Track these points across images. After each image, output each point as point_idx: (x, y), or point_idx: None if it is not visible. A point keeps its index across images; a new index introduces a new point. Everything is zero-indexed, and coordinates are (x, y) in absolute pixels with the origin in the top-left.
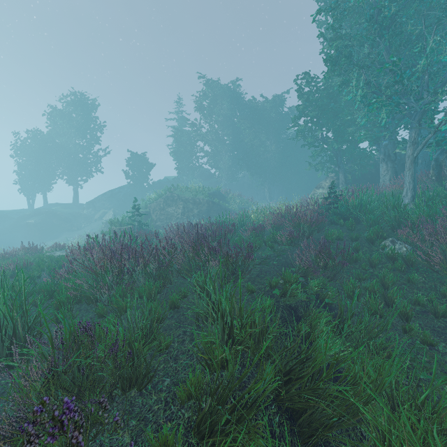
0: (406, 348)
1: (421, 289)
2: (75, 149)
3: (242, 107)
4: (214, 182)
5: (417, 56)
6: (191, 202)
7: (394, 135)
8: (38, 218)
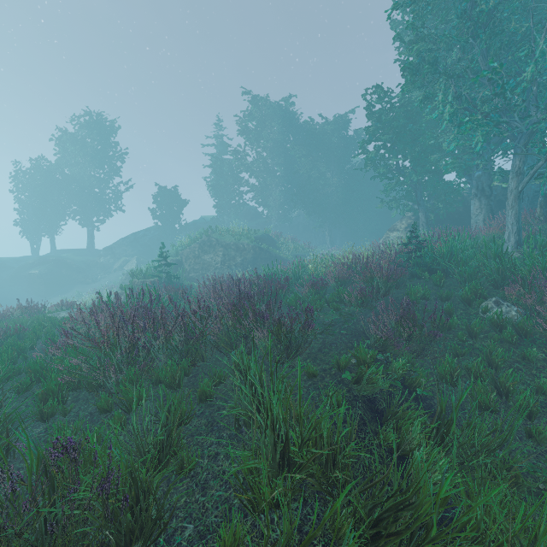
0: (534, 461)
1: (542, 370)
2: (90, 182)
3: (297, 130)
4: (261, 223)
5: (521, 62)
6: (232, 248)
7: (489, 164)
8: (44, 267)
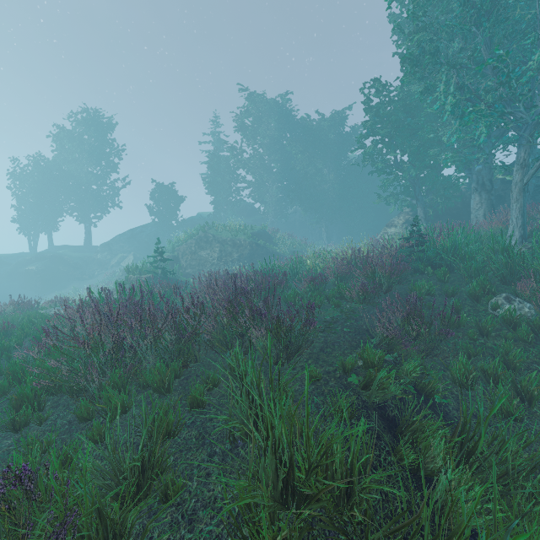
0: None
1: None
2: (87, 178)
3: (293, 126)
4: (258, 220)
5: (526, 51)
6: (229, 244)
7: (490, 158)
8: (41, 264)
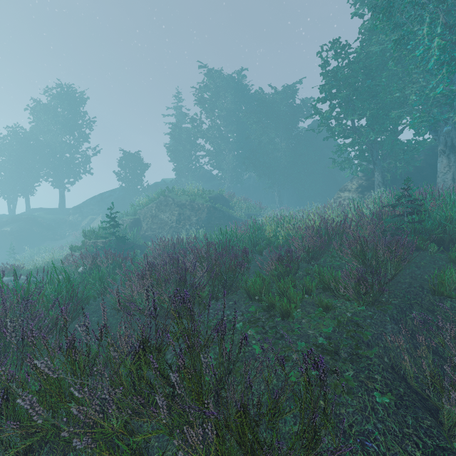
0: None
1: None
2: (61, 147)
3: (248, 100)
4: (216, 185)
5: None
6: (188, 207)
7: None
8: (16, 225)
